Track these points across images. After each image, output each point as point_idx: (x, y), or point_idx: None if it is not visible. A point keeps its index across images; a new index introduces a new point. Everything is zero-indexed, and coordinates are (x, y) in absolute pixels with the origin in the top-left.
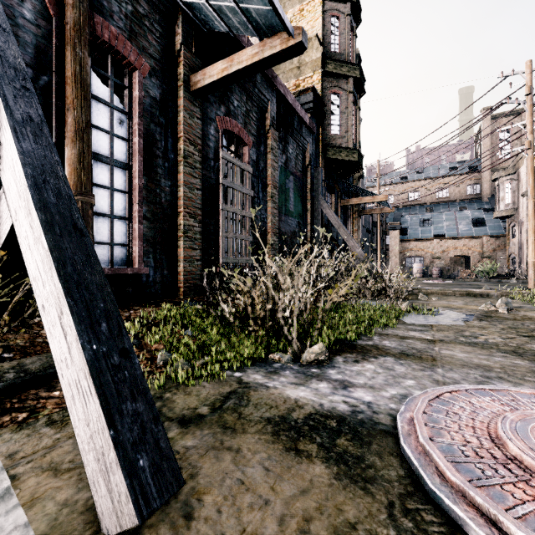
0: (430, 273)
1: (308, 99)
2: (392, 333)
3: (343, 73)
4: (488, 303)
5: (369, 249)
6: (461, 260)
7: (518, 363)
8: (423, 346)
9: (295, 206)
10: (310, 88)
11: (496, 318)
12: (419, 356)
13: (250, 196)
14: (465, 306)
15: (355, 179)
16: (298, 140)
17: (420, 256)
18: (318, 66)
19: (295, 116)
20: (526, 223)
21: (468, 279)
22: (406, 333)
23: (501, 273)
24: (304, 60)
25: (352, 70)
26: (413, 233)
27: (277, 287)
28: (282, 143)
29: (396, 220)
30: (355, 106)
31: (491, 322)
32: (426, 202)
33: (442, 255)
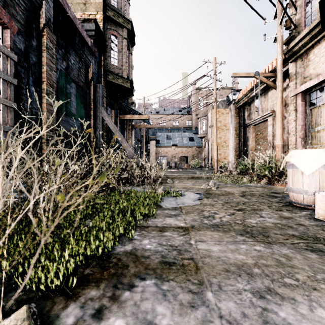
0: (171, 165)
1: (91, 28)
2: (152, 224)
3: (119, 22)
4: (206, 184)
5: (139, 151)
6: (184, 158)
7: (260, 249)
8: (181, 240)
9: (77, 110)
10: (92, 19)
11: (213, 194)
12: (181, 264)
13: (13, 85)
14: (194, 186)
15: (129, 103)
16: (80, 56)
17: (165, 156)
18: (101, 8)
19: (77, 33)
20: (211, 141)
21: (188, 168)
22: (164, 221)
23: (201, 165)
24: (89, 0)
25: (126, 23)
26: (162, 143)
27: (42, 181)
28: (63, 50)
29: (154, 135)
30: (129, 51)
31: (213, 198)
32: (168, 127)
33: (176, 155)
